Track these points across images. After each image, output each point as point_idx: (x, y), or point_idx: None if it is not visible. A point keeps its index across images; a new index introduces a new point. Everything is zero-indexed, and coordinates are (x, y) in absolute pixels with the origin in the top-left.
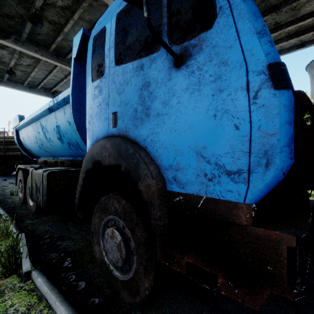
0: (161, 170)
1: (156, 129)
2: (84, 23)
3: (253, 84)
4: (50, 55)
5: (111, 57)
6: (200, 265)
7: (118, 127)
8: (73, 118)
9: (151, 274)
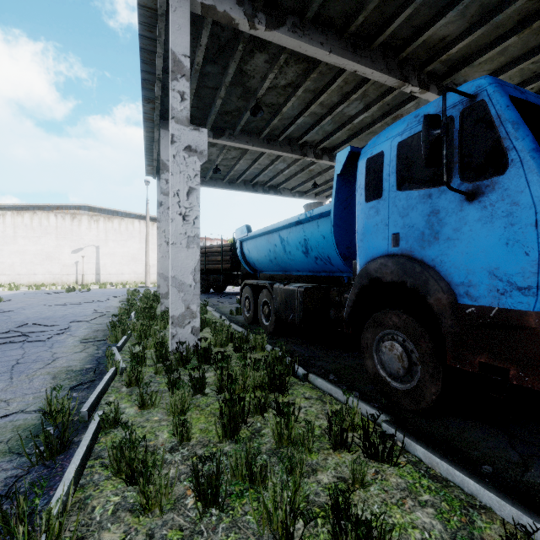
0: (452, 287)
1: (446, 251)
2: (306, 95)
3: None
4: (261, 142)
5: (392, 182)
6: (492, 363)
7: (401, 247)
8: (333, 233)
9: (439, 380)
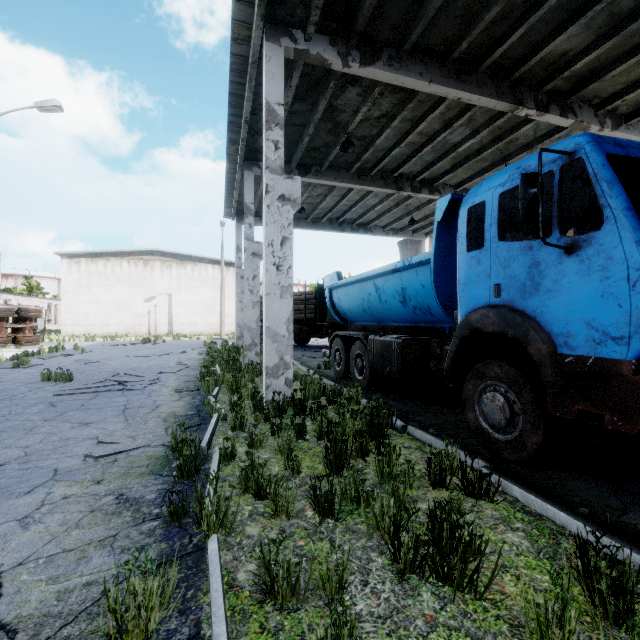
0: (552, 337)
1: (546, 302)
2: (403, 124)
3: (632, 277)
4: (350, 177)
5: (493, 232)
6: (589, 409)
7: (503, 298)
8: (433, 282)
9: (540, 430)
